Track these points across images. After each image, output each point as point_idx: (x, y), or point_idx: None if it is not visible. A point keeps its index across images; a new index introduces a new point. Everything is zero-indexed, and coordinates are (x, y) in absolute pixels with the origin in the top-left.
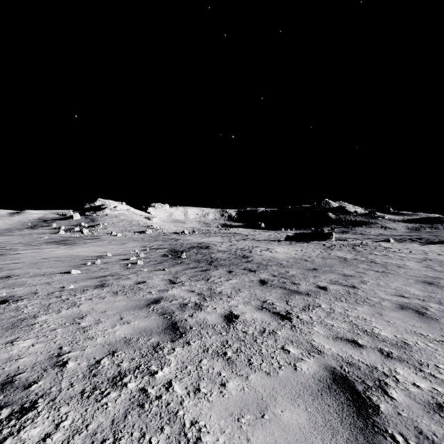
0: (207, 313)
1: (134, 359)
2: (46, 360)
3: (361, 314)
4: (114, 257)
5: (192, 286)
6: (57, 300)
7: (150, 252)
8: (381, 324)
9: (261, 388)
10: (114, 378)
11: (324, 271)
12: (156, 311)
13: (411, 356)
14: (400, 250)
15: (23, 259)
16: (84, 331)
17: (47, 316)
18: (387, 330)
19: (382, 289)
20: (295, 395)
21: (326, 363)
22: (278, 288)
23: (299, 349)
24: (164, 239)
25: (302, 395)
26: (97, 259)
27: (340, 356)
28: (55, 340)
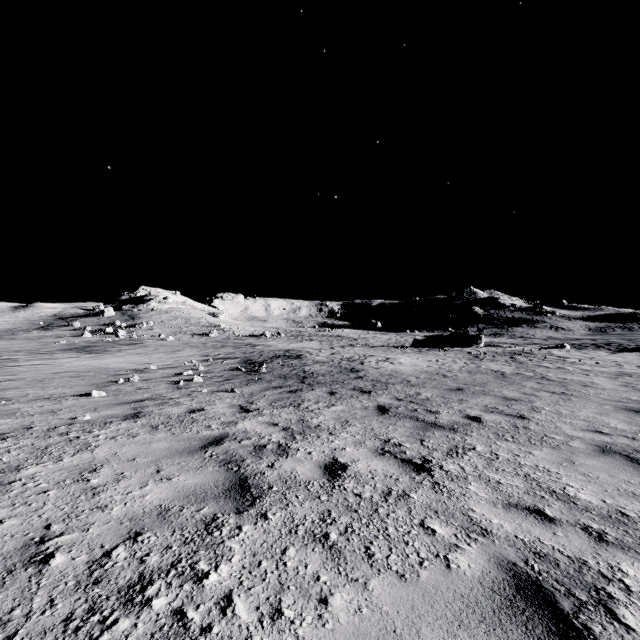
0: (297, 461)
1: (171, 548)
2: (18, 551)
3: (540, 462)
4: (160, 370)
5: (274, 415)
6: (60, 440)
7: (213, 364)
8: (577, 479)
9: (392, 608)
10: (129, 588)
11: (473, 392)
12: (215, 457)
13: (638, 539)
14: (582, 361)
15: (24, 374)
16: (93, 495)
17: (38, 468)
18: (588, 490)
19: (566, 421)
20: (453, 623)
21: (499, 555)
22: (406, 419)
23: (450, 526)
24: (235, 345)
25: (466, 621)
26: (134, 373)
27: (521, 541)
28: (42, 512)
